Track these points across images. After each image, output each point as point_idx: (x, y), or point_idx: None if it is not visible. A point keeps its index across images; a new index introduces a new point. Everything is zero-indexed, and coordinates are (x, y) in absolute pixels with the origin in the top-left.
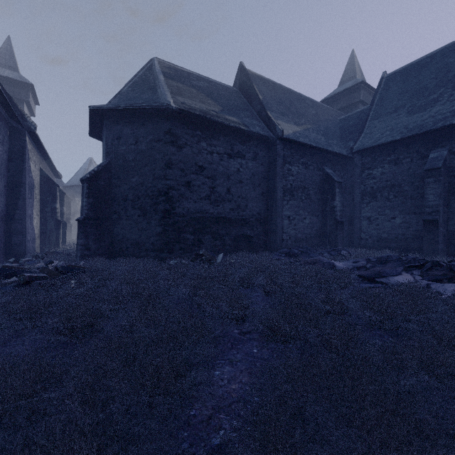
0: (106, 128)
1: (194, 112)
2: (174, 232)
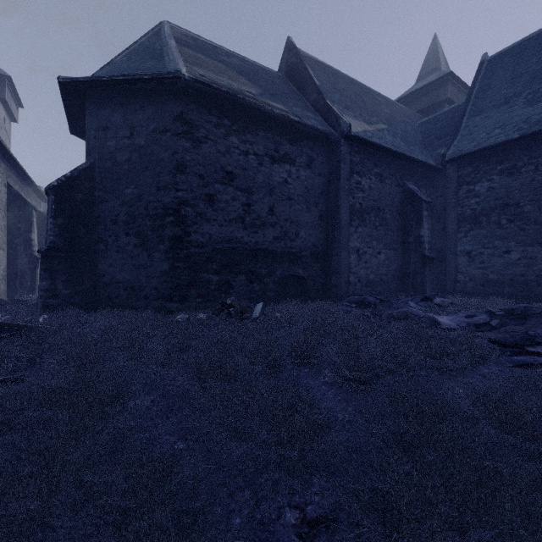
0: (87, 113)
1: (219, 87)
2: (188, 270)
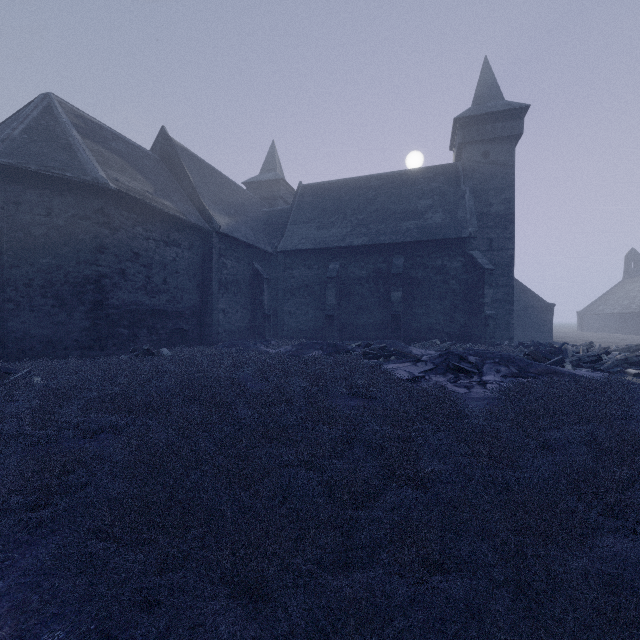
0: None
1: (134, 196)
2: (107, 326)
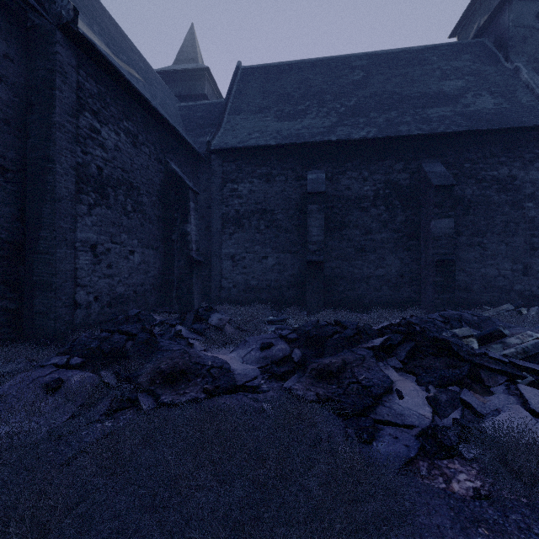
0: None
1: None
2: None
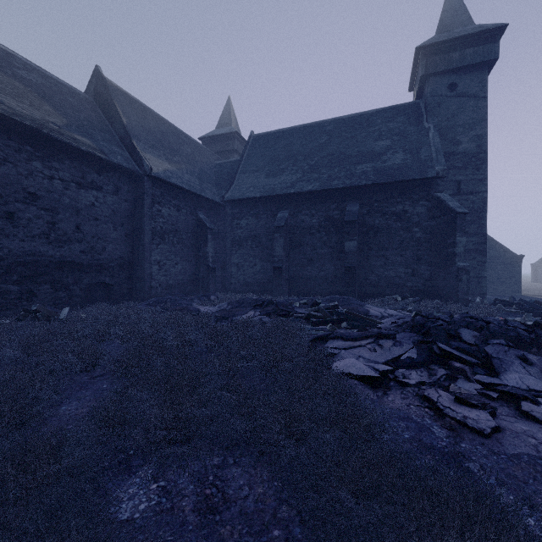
0: None
1: (21, 121)
2: None
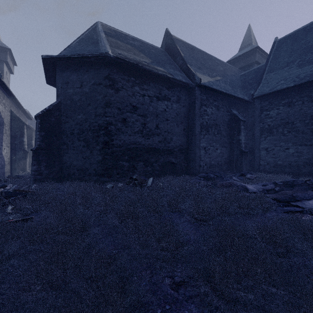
0: (57, 74)
1: (129, 61)
2: (112, 159)
